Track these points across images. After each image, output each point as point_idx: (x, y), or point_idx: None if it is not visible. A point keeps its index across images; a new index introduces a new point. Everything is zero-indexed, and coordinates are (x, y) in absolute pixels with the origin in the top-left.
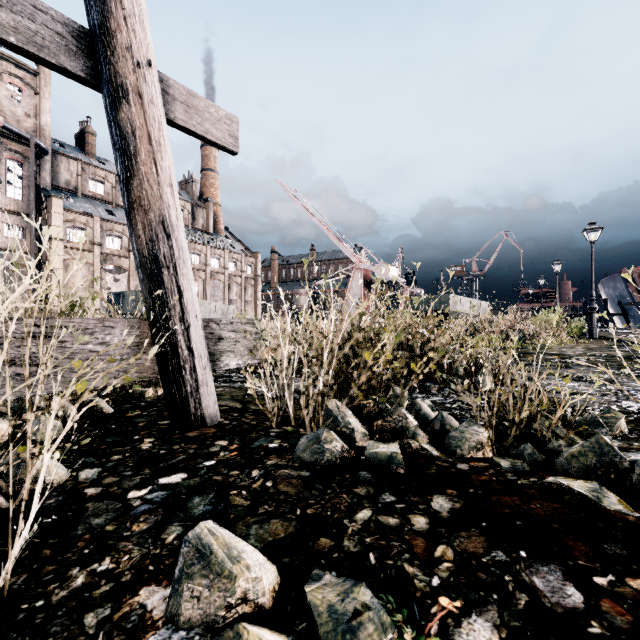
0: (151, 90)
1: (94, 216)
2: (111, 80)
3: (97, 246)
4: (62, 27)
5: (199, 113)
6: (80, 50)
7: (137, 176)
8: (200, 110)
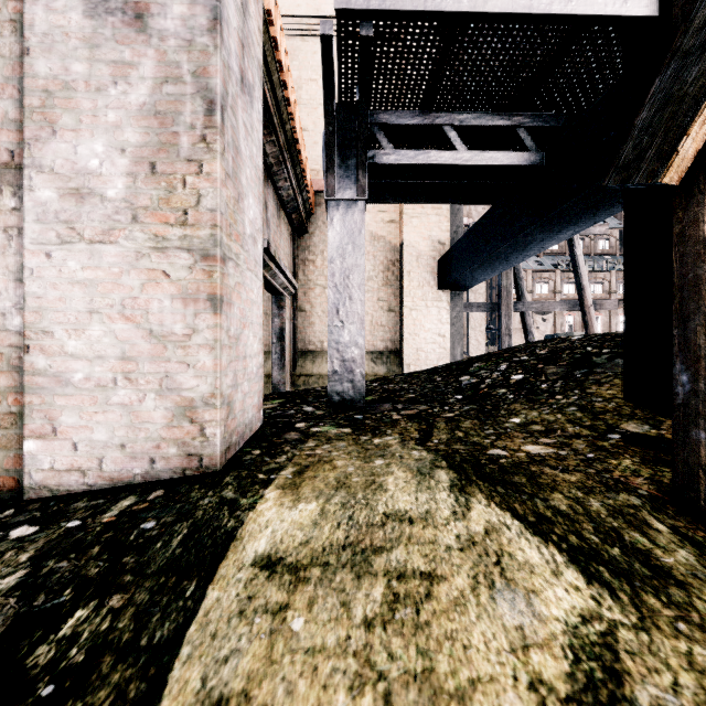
0: (591, 311)
1: (527, 270)
2: (583, 312)
3: (529, 294)
4: (573, 303)
5: (604, 305)
6: (576, 305)
7: (588, 329)
8: (604, 304)
